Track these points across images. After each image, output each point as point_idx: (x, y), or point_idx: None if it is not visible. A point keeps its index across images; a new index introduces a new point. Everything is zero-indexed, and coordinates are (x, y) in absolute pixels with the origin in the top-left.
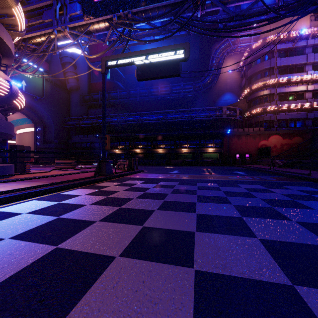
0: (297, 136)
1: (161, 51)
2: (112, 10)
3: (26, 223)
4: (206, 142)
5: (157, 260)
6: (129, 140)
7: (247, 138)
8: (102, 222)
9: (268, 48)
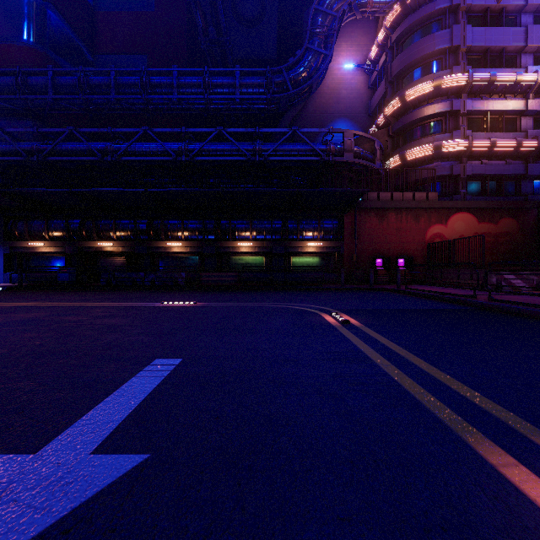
0: (508, 216)
1: None
2: None
3: None
4: (302, 226)
5: None
6: (81, 215)
7: (401, 219)
8: None
9: (445, 1)
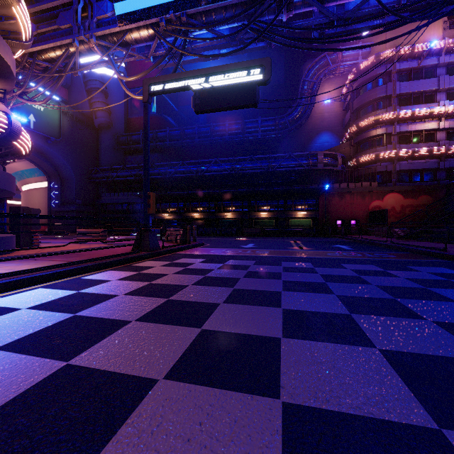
0: (425, 194)
1: (230, 70)
2: (158, 11)
3: (24, 325)
4: (295, 203)
5: (222, 385)
6: (184, 200)
7: (353, 198)
8: (139, 323)
9: (382, 69)
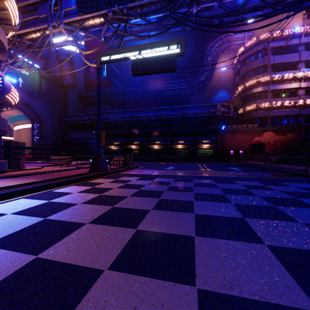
0: (290, 132)
1: (157, 46)
2: (107, 5)
3: (8, 226)
4: (201, 139)
5: (152, 274)
6: (125, 137)
7: (241, 135)
8: (92, 225)
9: (261, 46)
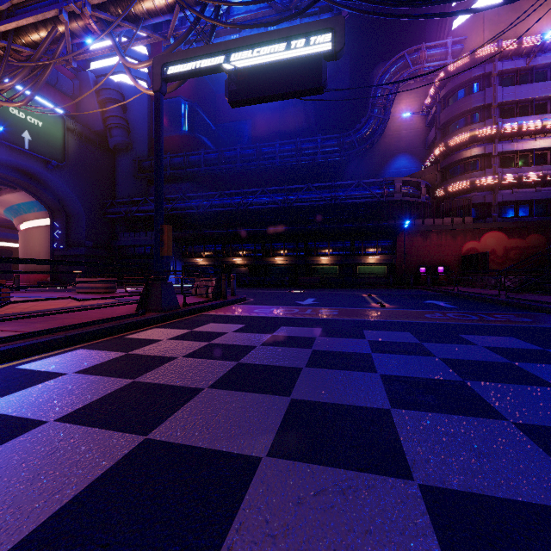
0: (536, 233)
1: (282, 38)
2: None
3: None
4: (365, 245)
5: None
6: (223, 242)
7: (441, 238)
8: None
9: (479, 70)
